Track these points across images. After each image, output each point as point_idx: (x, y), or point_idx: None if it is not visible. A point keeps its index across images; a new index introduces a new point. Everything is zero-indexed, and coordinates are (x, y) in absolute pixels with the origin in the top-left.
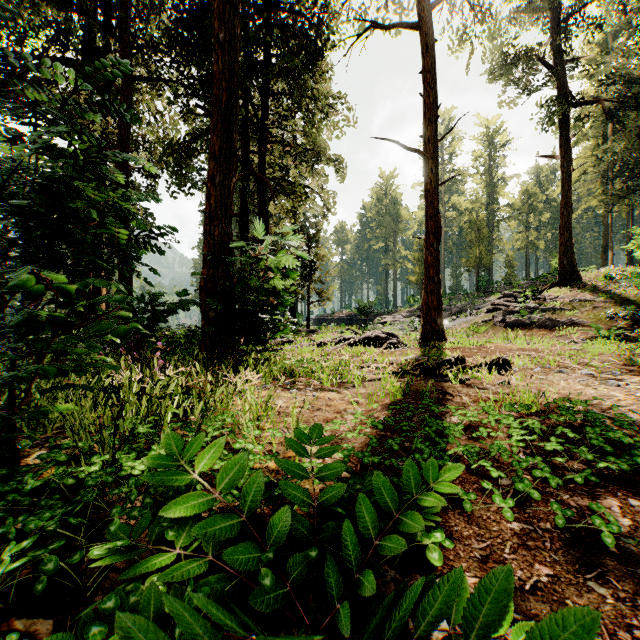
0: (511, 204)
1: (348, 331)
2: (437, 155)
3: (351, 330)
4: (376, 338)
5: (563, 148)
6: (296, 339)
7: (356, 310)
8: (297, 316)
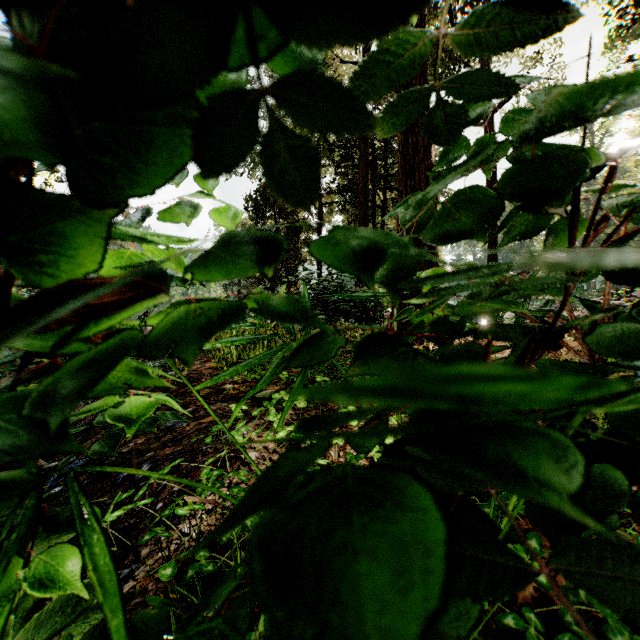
0: None
1: None
2: None
3: None
4: None
5: None
6: None
7: None
8: None
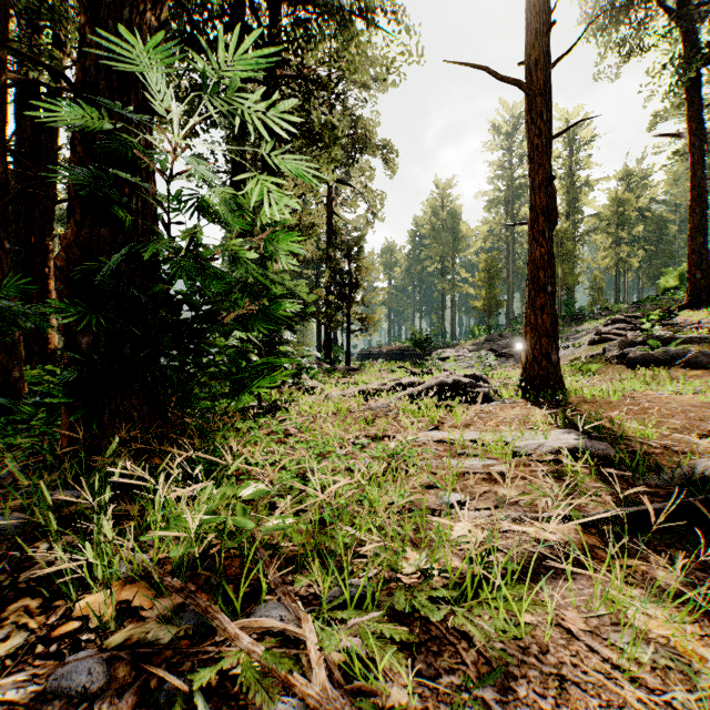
0: (597, 213)
1: (401, 369)
2: (549, 89)
3: (405, 368)
4: (455, 385)
5: (693, 121)
6: (327, 382)
7: (410, 342)
8: (336, 350)
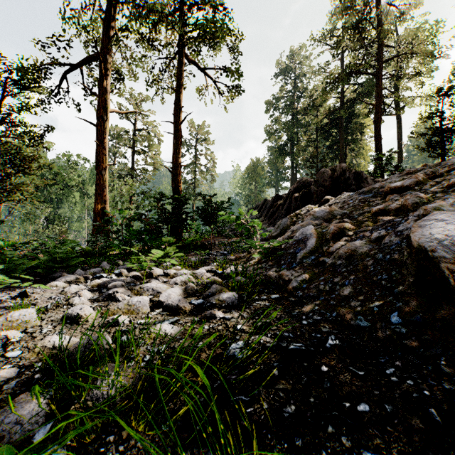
0: None
1: None
2: (401, 152)
3: None
4: None
5: None
6: None
7: None
8: None
